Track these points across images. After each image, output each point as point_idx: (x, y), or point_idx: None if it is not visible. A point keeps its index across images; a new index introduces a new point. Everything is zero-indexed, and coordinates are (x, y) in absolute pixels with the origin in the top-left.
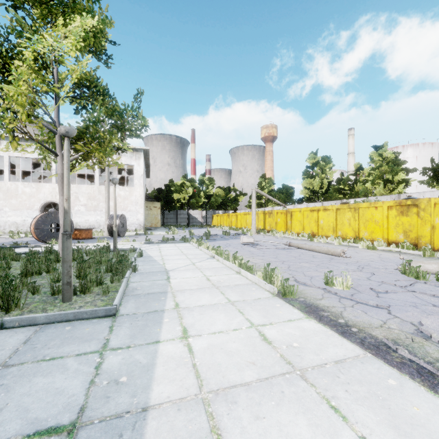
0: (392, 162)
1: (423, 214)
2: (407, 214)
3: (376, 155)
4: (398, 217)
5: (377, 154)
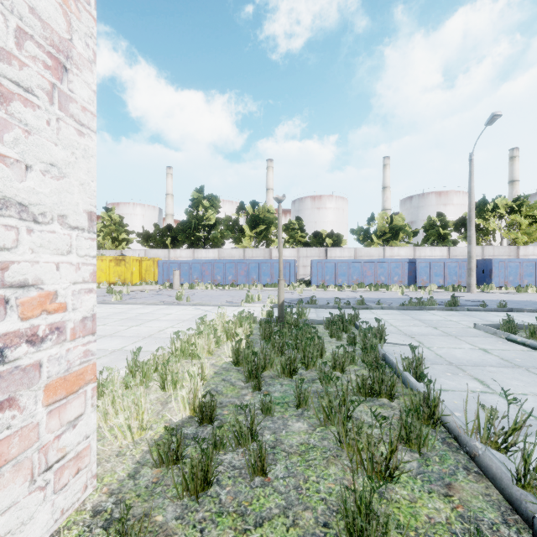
0: (118, 224)
1: (128, 265)
2: (120, 265)
3: (106, 215)
4: (116, 267)
5: (107, 215)
